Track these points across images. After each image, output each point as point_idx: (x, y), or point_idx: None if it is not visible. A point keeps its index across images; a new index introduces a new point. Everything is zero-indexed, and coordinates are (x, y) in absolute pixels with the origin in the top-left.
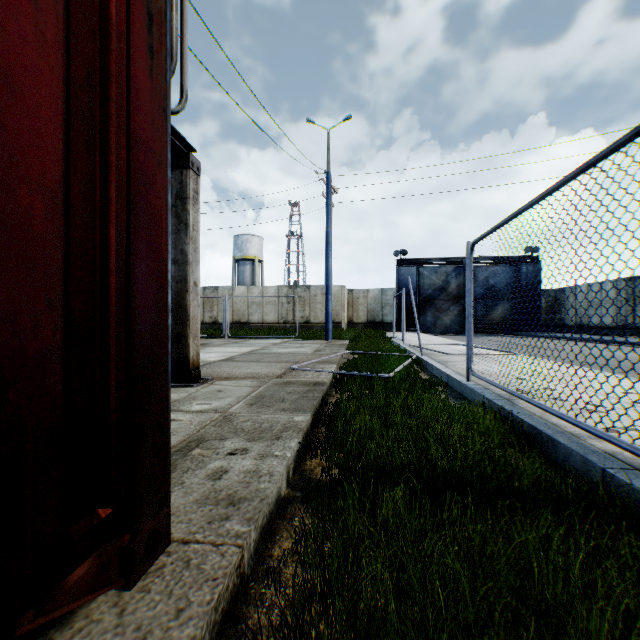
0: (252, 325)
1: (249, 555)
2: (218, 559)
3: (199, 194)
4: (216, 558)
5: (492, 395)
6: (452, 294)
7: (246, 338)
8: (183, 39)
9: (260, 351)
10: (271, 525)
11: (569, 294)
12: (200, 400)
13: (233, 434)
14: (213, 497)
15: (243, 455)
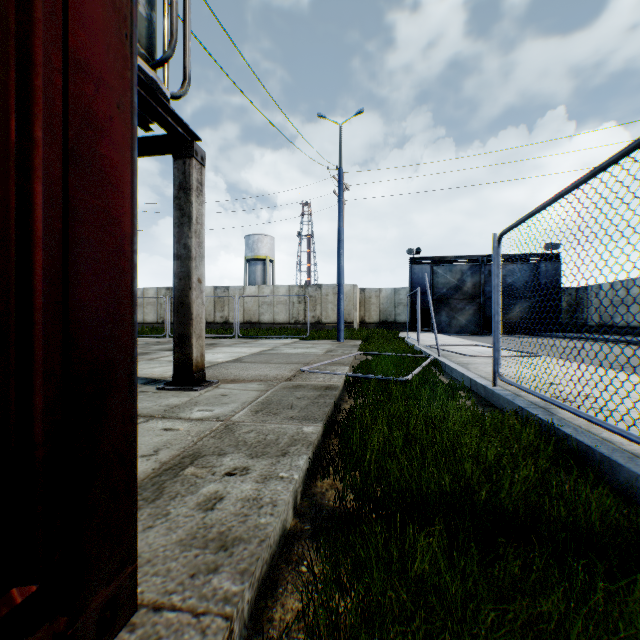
0: (263, 325)
1: (241, 624)
2: (196, 639)
3: (203, 185)
4: (194, 638)
5: (525, 403)
6: (467, 293)
7: (257, 338)
8: (185, 18)
9: (270, 351)
10: (273, 571)
11: (592, 293)
12: (202, 406)
13: (234, 448)
14: (201, 536)
15: (243, 476)
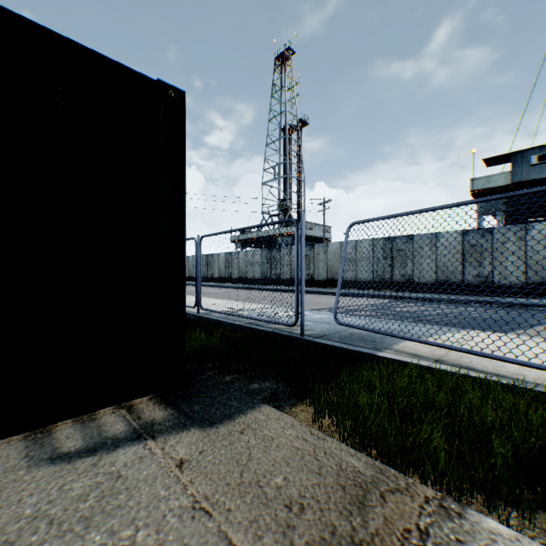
0: None
1: None
2: None
3: None
4: None
5: None
6: None
7: None
8: None
9: None
10: None
11: (187, 260)
12: None
13: None
14: None
15: None
